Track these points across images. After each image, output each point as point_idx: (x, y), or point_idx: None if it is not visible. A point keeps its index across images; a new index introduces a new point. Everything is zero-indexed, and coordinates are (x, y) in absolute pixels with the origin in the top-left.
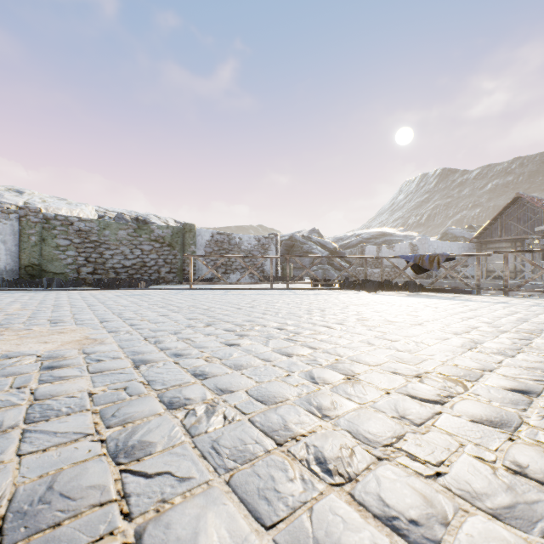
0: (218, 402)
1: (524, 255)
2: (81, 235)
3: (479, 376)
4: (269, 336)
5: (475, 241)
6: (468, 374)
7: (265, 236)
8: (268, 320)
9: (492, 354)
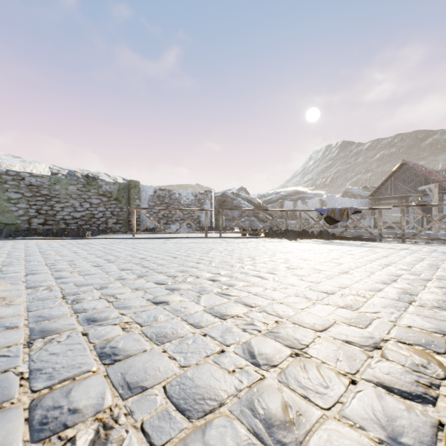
0: (118, 417)
1: (408, 209)
2: (32, 189)
3: (445, 343)
4: (201, 289)
5: (370, 198)
6: (431, 341)
7: (201, 192)
8: (201, 270)
9: (437, 309)
